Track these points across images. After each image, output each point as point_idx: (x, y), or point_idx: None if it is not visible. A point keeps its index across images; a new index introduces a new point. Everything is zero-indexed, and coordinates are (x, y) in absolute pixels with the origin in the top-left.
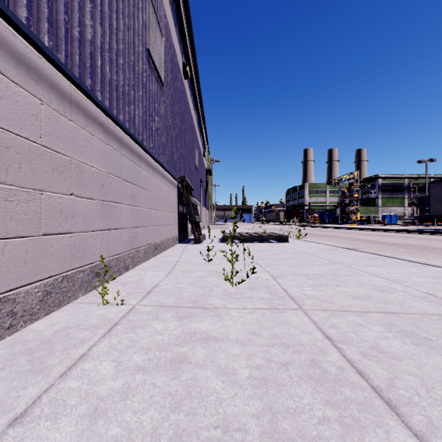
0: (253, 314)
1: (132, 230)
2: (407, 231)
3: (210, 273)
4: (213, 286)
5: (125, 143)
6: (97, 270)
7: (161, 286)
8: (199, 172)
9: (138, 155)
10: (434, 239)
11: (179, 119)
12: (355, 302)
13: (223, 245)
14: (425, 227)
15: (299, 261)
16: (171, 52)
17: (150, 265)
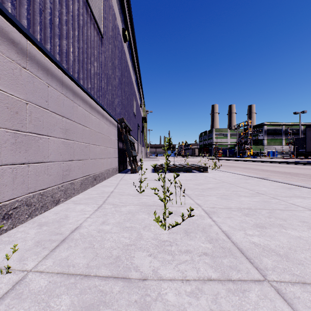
0: (200, 298)
1: (65, 163)
2: (289, 163)
3: (141, 207)
4: (142, 229)
5: (54, 74)
6: (4, 211)
7: (83, 229)
8: (137, 118)
9: (73, 91)
10: None
11: (119, 73)
12: None
13: (154, 175)
14: (300, 160)
15: (224, 191)
16: (111, 13)
17: (84, 197)
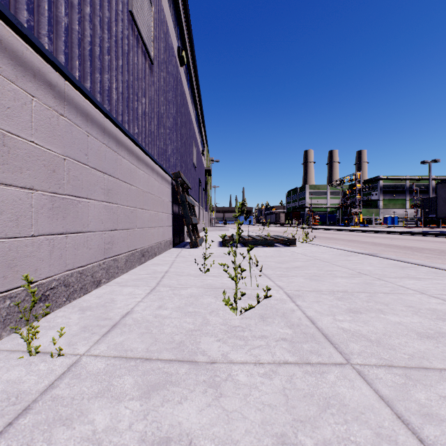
0: (273, 379)
1: (107, 233)
2: (414, 233)
3: (207, 289)
4: (208, 314)
5: (94, 119)
6: (41, 292)
7: (135, 314)
8: (198, 171)
9: (116, 139)
10: (445, 242)
11: (174, 109)
12: (428, 347)
13: (223, 250)
14: (429, 229)
15: (315, 271)
16: (164, 29)
17: (131, 277)
